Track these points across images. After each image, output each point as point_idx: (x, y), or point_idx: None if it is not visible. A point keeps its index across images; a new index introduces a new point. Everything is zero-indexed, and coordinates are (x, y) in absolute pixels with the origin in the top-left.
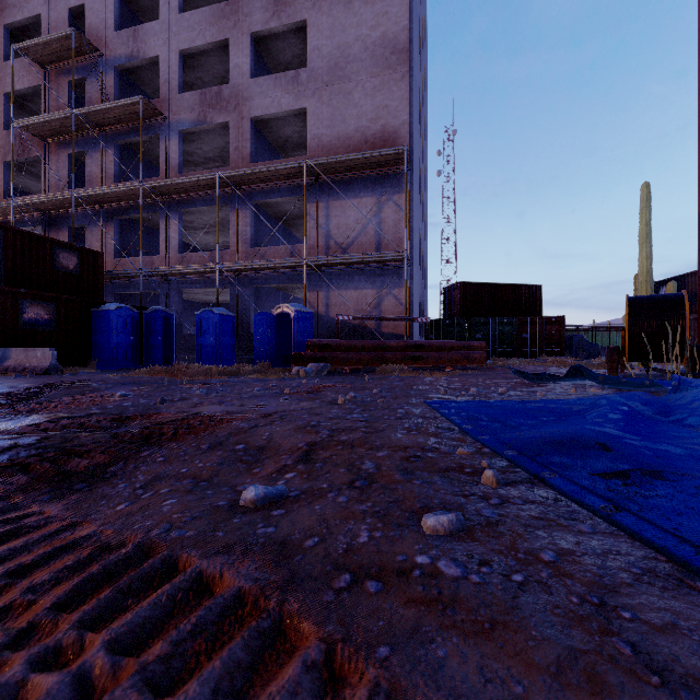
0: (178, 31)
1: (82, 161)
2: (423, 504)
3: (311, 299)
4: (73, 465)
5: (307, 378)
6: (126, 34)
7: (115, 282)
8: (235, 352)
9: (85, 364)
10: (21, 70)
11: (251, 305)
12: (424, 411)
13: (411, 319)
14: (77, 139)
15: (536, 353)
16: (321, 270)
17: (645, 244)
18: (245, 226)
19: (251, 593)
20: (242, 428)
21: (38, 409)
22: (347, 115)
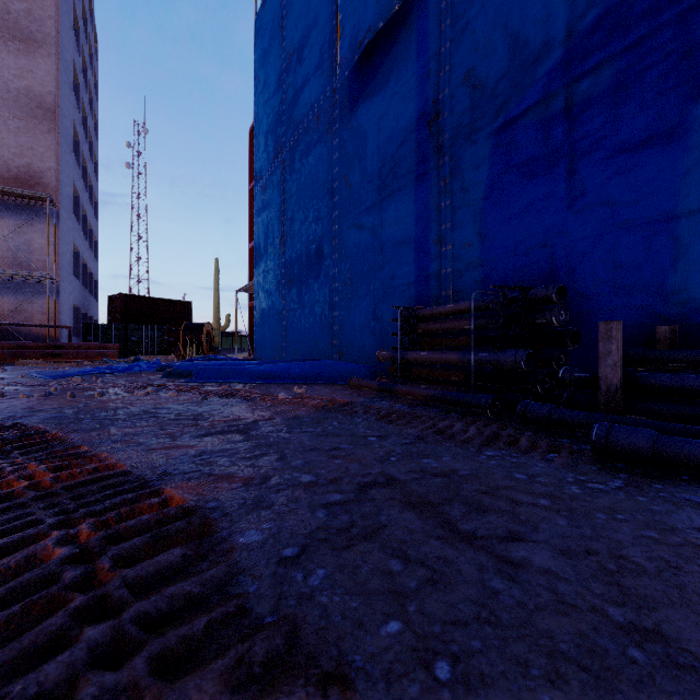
0: None
1: None
2: None
3: None
4: None
5: None
6: None
7: None
8: None
9: None
10: None
11: None
12: (24, 373)
13: (54, 326)
14: None
15: None
16: None
17: (216, 292)
18: None
19: None
20: None
21: None
22: None
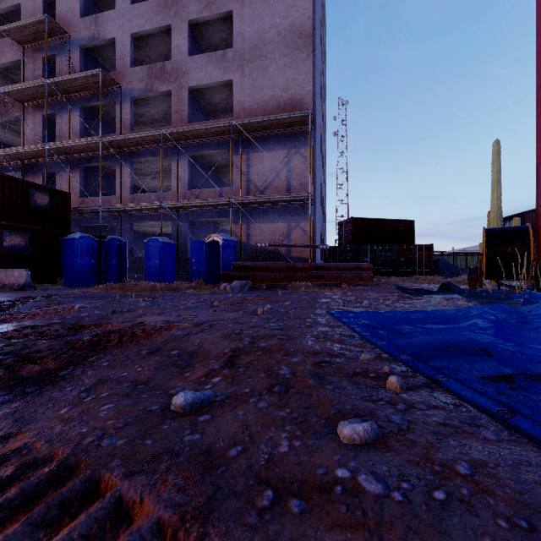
0: (130, 18)
1: (54, 120)
2: (337, 410)
3: (235, 230)
4: (26, 371)
5: (233, 293)
6: (89, 20)
7: (80, 217)
8: (176, 272)
9: (55, 282)
10: (4, 48)
11: (188, 235)
12: (329, 320)
13: (315, 246)
14: (49, 103)
15: (410, 273)
16: (243, 208)
17: (496, 188)
18: (183, 173)
19: (170, 523)
20: (177, 335)
21: (9, 319)
22: (264, 86)
